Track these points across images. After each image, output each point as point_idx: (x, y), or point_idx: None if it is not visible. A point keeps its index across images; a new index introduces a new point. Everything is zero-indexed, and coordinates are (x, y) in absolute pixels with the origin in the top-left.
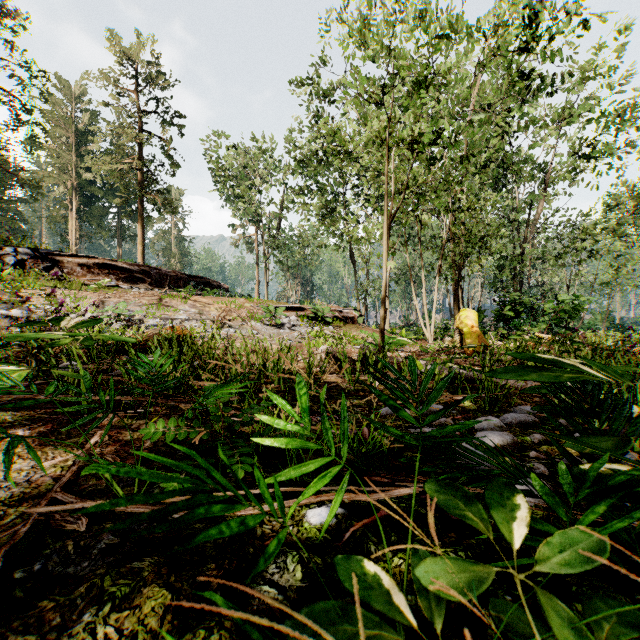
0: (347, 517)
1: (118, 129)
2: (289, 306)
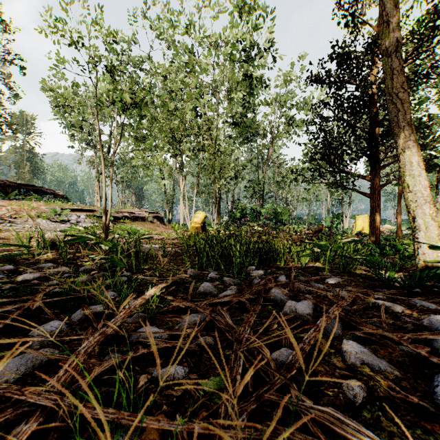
0: None
1: None
2: (81, 208)
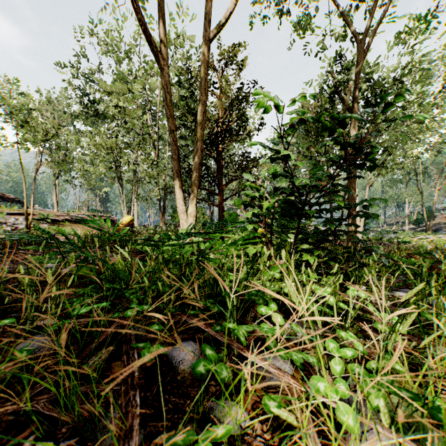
0: None
1: None
2: (20, 212)
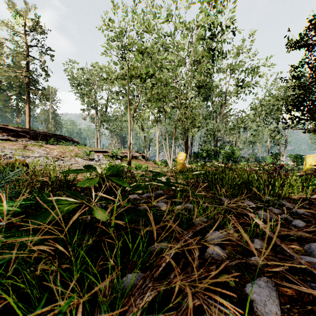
0: (2, 225)
1: (14, 53)
2: (99, 150)
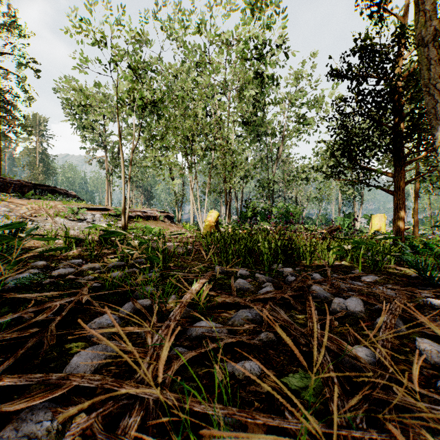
0: None
1: None
2: (96, 207)
